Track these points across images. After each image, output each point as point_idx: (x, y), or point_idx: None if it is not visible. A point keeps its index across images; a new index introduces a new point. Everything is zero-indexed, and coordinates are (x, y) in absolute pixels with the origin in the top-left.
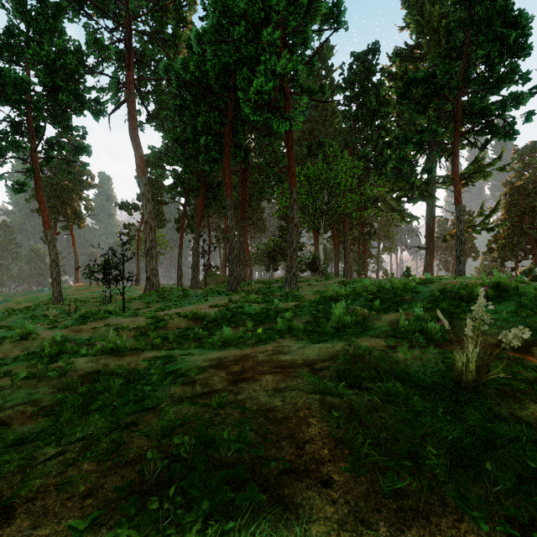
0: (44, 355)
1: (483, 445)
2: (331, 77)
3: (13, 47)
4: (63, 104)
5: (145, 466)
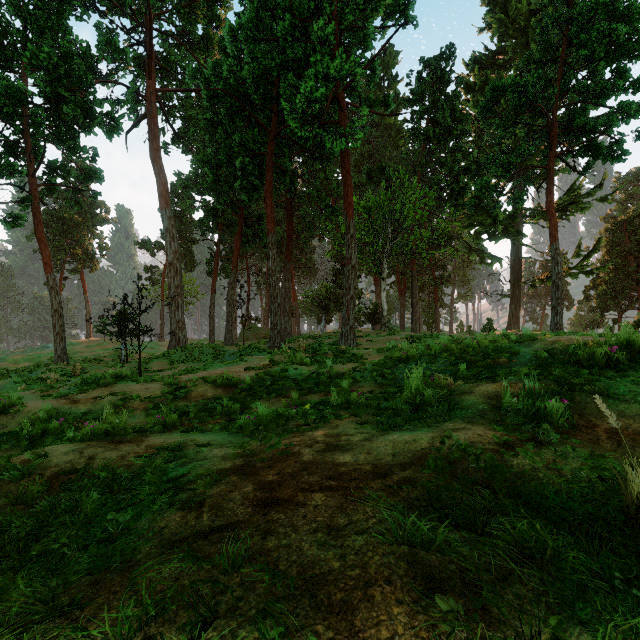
0: (22, 436)
1: None
2: (395, 89)
3: (7, 49)
4: (68, 119)
5: None
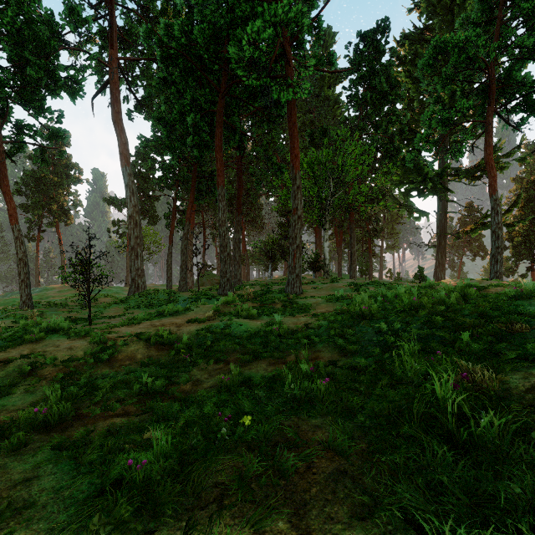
0: None
1: None
2: None
3: None
4: (34, 82)
5: None
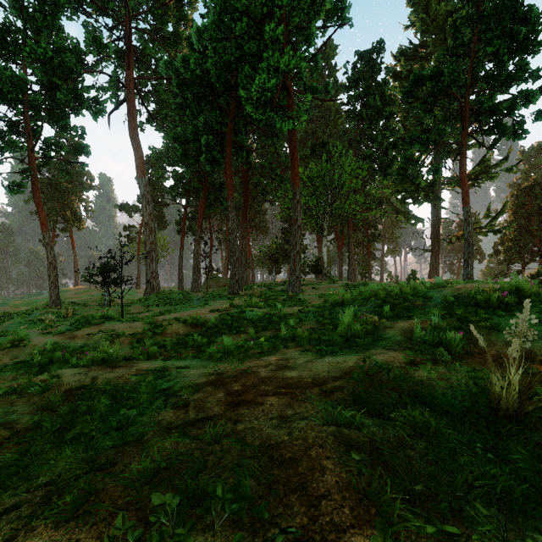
0: (33, 364)
1: (538, 495)
2: (334, 77)
3: (10, 44)
4: (61, 103)
5: (112, 539)
